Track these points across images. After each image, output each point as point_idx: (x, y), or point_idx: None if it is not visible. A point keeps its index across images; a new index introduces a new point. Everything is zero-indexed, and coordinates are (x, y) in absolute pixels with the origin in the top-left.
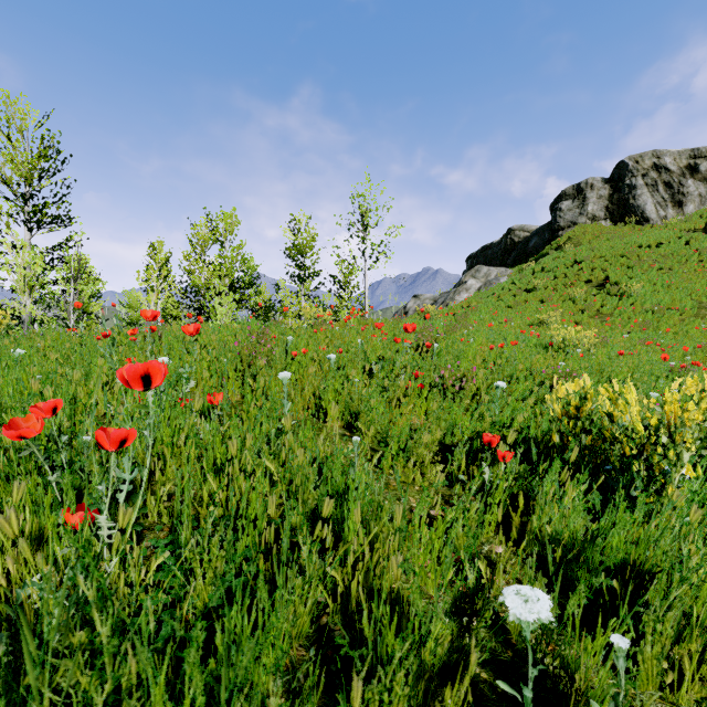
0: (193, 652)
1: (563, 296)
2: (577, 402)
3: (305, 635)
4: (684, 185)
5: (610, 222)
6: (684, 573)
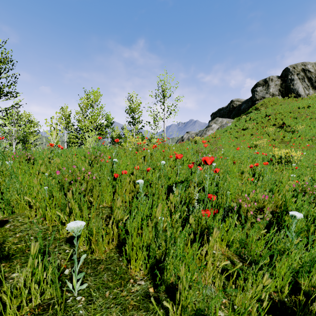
0: None
1: (262, 132)
2: None
3: None
4: None
5: (281, 97)
6: None
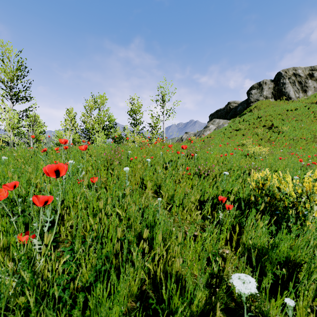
0: (77, 311)
1: (253, 132)
2: (262, 181)
3: (135, 295)
4: (307, 82)
5: (274, 99)
6: (316, 264)
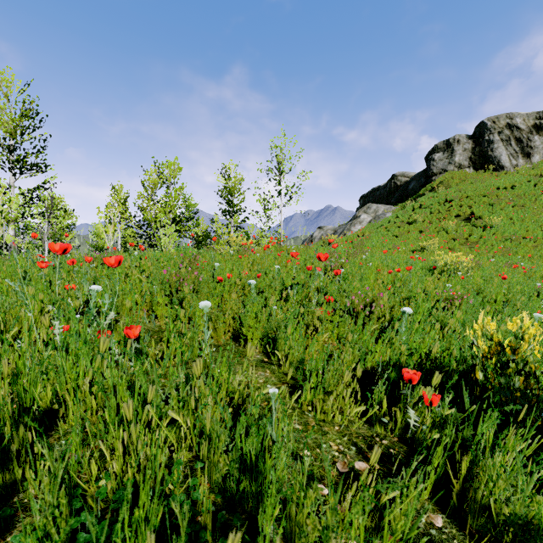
0: None
1: (438, 227)
2: (499, 337)
3: None
4: (531, 140)
5: (473, 169)
6: None
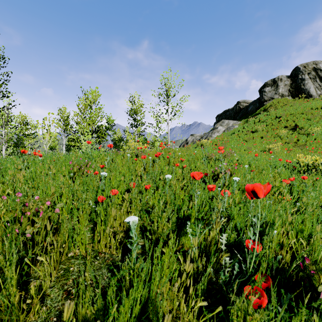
0: None
1: (273, 135)
2: None
3: None
4: None
5: (291, 97)
6: None
